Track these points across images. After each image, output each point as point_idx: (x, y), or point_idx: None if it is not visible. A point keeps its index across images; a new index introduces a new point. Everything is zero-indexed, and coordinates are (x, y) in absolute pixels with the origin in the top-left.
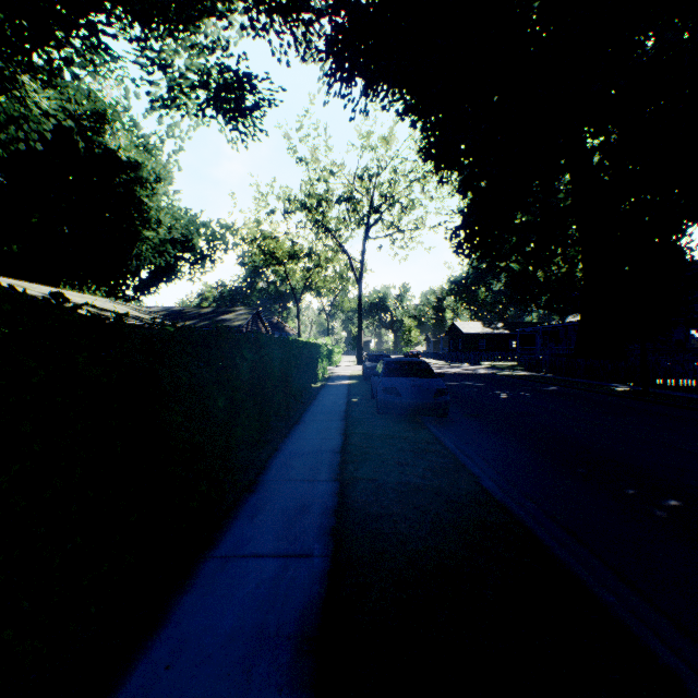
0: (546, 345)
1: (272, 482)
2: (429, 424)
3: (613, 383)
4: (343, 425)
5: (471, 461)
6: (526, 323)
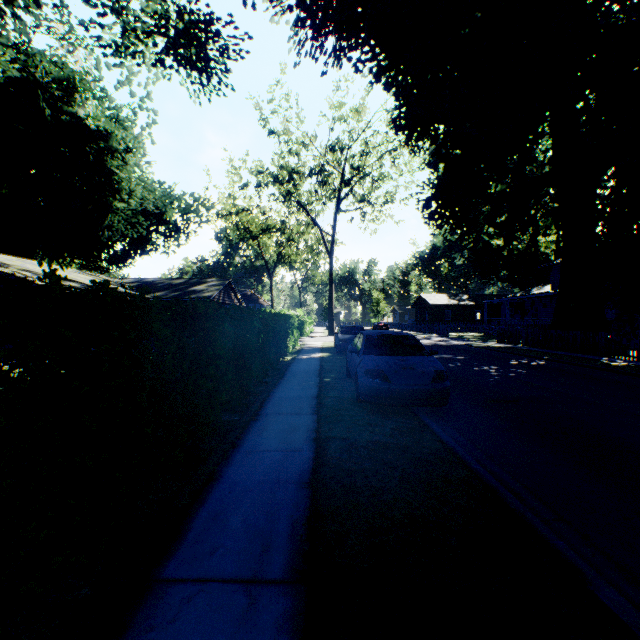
0: (512, 316)
1: (172, 588)
2: (428, 421)
3: (602, 356)
4: (314, 423)
5: (521, 502)
6: (490, 295)
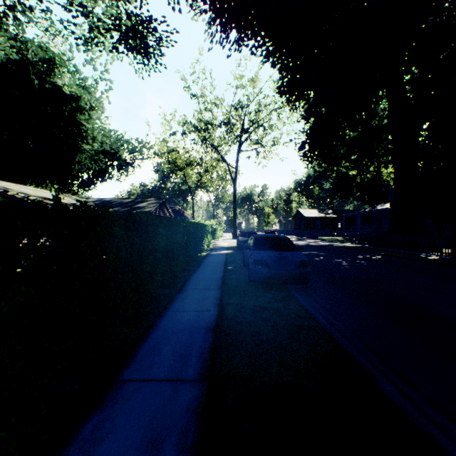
0: (363, 225)
1: (128, 384)
2: (295, 293)
3: (422, 252)
4: (219, 294)
5: (347, 341)
6: (347, 210)
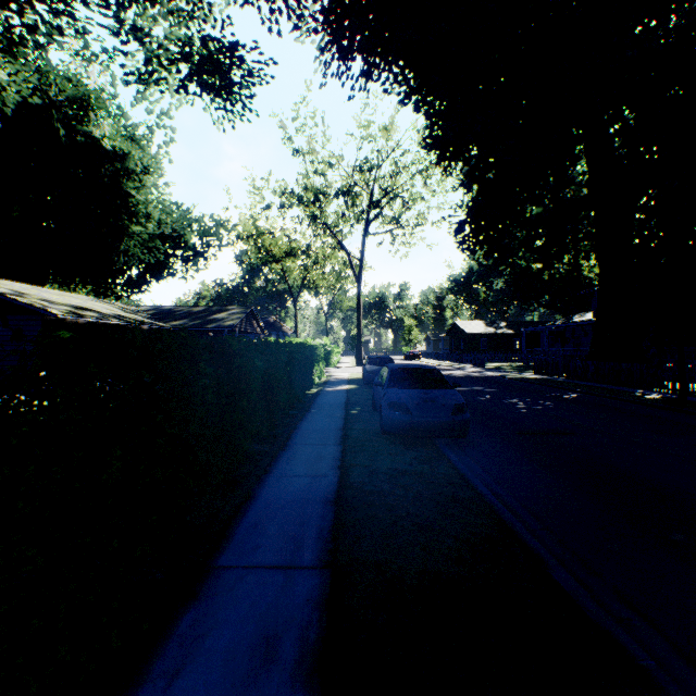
0: (552, 345)
1: (227, 572)
2: (447, 451)
3: (637, 389)
4: (339, 452)
5: (516, 517)
6: (529, 322)
